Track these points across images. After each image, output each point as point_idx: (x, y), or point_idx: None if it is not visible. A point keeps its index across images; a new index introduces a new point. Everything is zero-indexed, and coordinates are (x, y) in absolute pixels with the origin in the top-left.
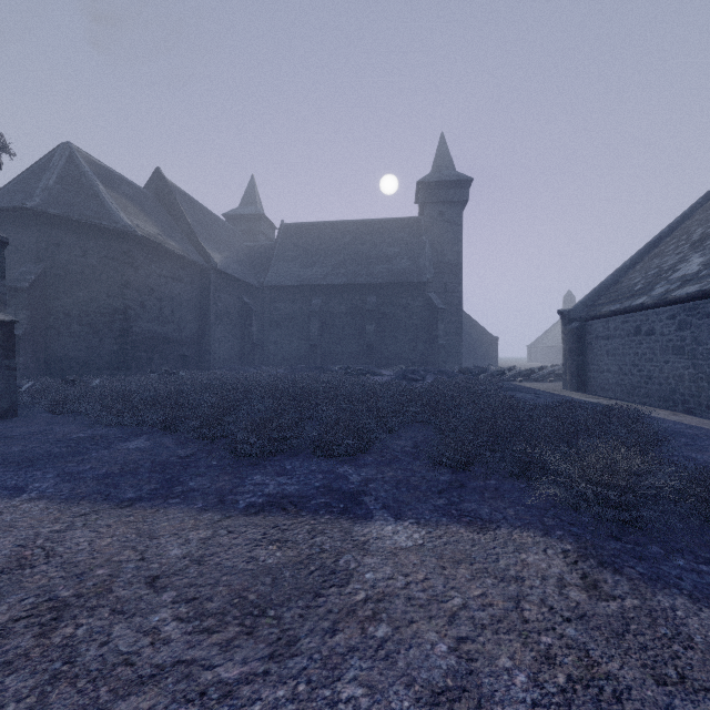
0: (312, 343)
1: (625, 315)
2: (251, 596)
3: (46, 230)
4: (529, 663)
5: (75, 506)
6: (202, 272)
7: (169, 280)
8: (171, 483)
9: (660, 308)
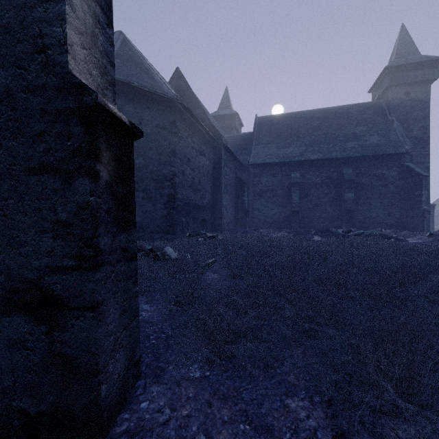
0: (294, 209)
1: None
2: None
3: None
4: None
5: None
6: (214, 149)
7: (197, 153)
8: None
9: None
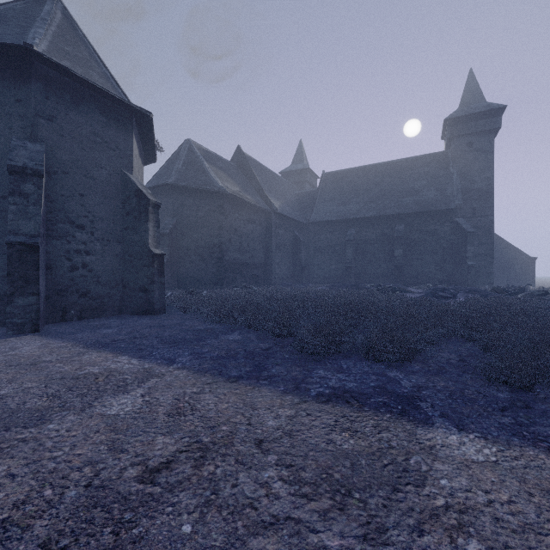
0: (347, 265)
1: None
2: (335, 474)
3: (177, 196)
4: None
5: (203, 376)
6: (267, 215)
7: (246, 222)
8: (259, 368)
9: None
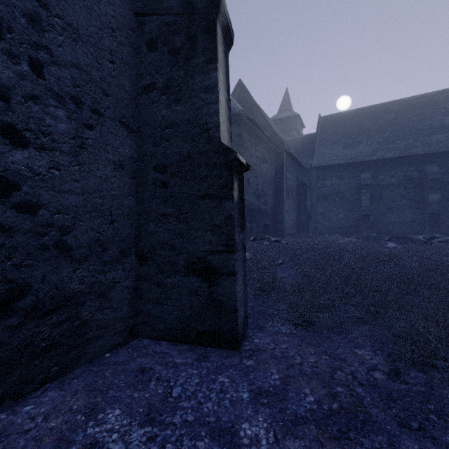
0: (363, 213)
1: None
2: None
3: None
4: None
5: None
6: (276, 155)
7: (260, 160)
8: None
9: None
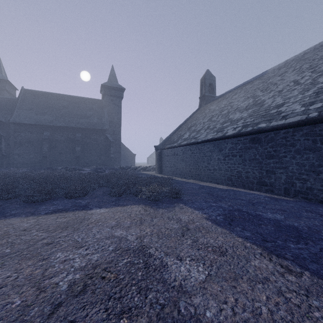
0: (44, 155)
1: (171, 149)
2: (62, 226)
3: None
4: (131, 220)
5: None
6: None
7: None
8: (2, 213)
9: (179, 147)
